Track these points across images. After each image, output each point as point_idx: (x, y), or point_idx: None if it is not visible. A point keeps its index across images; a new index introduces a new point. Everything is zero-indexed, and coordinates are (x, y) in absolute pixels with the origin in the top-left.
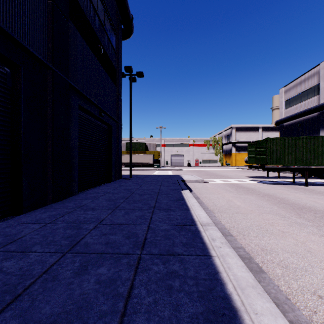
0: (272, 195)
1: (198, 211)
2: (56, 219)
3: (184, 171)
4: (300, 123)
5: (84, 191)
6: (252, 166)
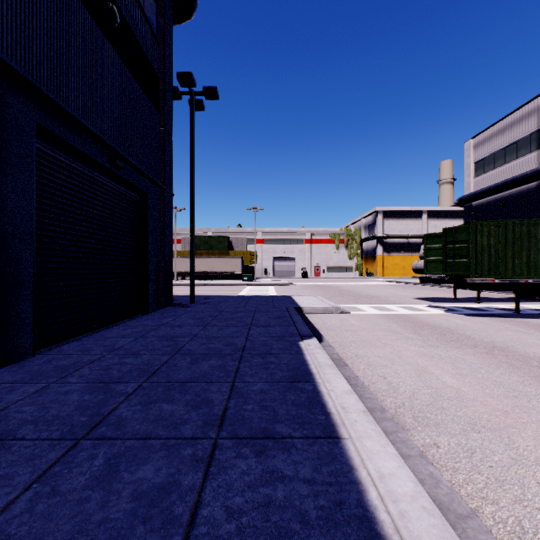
0: (508, 349)
1: (371, 448)
2: None
3: (296, 288)
4: (503, 201)
5: (63, 344)
6: (427, 279)
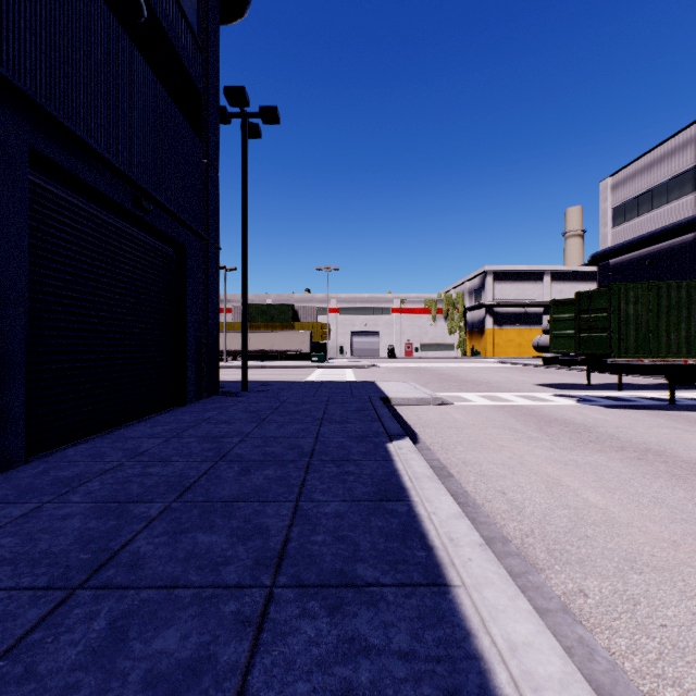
0: (666, 453)
1: (495, 602)
2: None
3: (382, 371)
4: (650, 258)
5: (69, 446)
6: (552, 360)
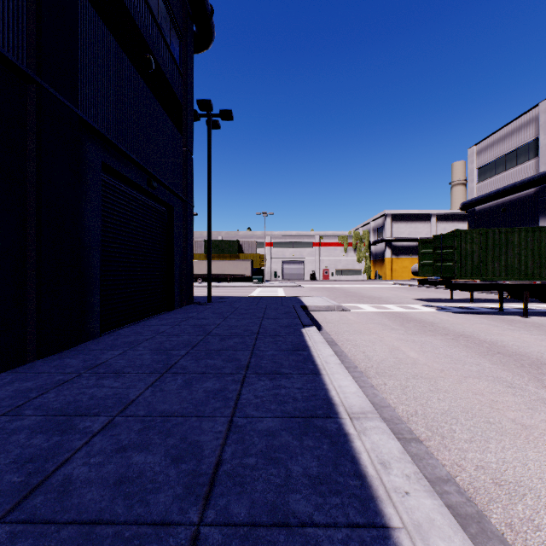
0: (472, 336)
1: (338, 377)
2: (25, 403)
3: (304, 290)
4: (504, 206)
5: (116, 330)
6: (425, 281)
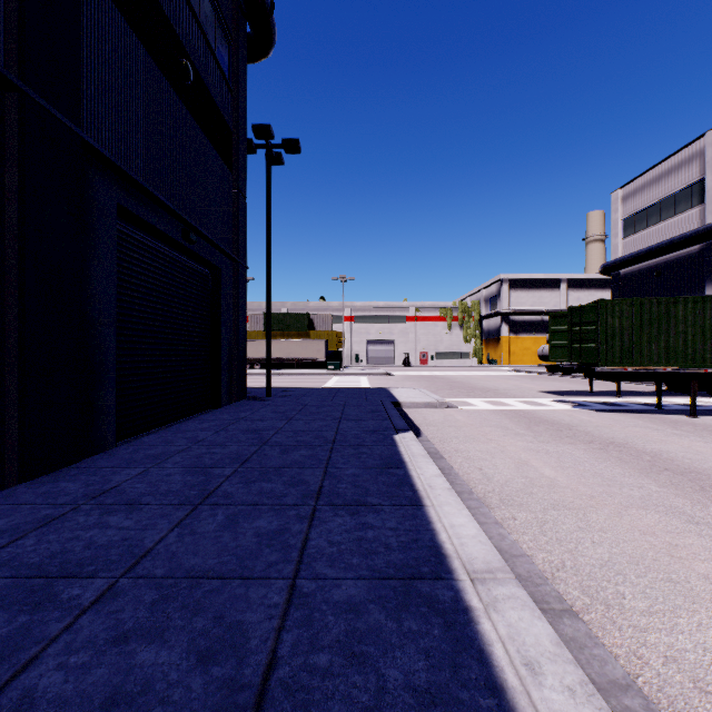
0: (625, 445)
1: (449, 511)
2: None
3: (395, 379)
4: (659, 269)
5: (139, 437)
6: (556, 368)
